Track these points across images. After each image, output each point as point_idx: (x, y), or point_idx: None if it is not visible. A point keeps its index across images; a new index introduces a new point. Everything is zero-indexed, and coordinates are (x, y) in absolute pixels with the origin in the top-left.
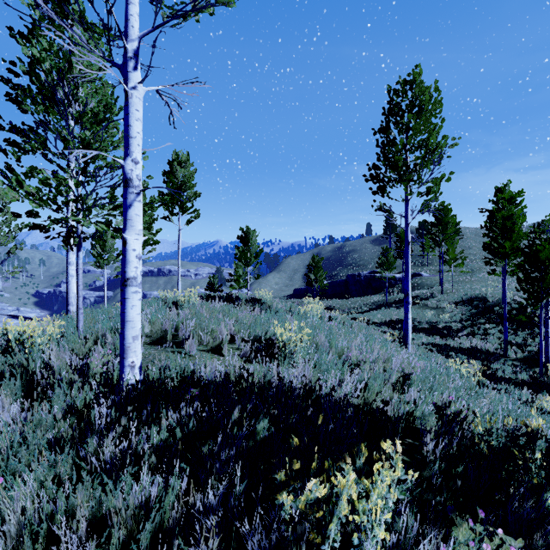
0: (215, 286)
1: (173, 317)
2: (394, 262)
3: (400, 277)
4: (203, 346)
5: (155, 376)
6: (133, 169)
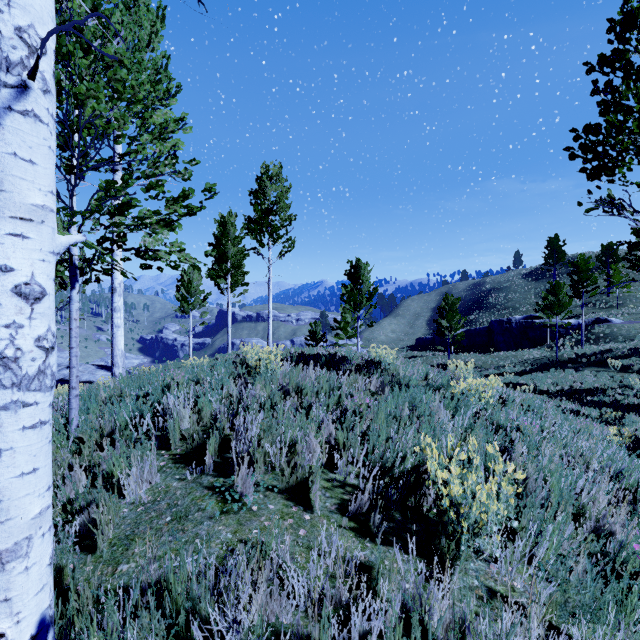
0: (317, 335)
1: (234, 399)
2: (569, 303)
3: (574, 324)
4: (273, 475)
5: (102, 639)
6: (3, 9)
